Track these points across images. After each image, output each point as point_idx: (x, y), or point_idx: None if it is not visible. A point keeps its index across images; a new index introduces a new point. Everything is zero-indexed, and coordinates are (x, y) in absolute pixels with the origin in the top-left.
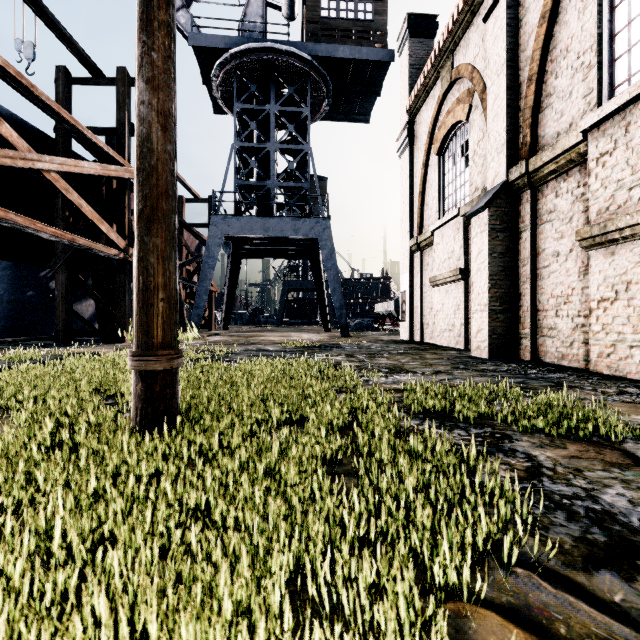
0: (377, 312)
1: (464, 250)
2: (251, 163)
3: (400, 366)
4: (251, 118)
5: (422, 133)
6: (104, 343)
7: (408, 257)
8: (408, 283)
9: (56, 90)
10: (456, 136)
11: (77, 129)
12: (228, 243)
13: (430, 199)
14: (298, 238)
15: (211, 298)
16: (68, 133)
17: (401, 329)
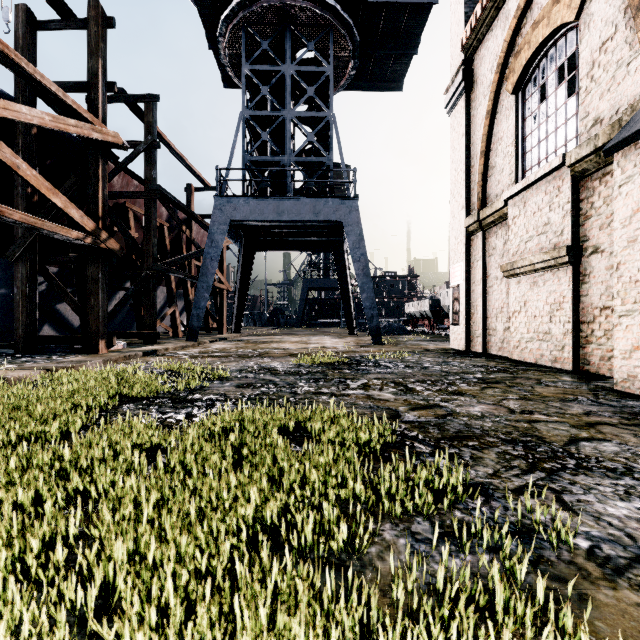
0: (407, 312)
1: (572, 218)
2: (263, 135)
3: (530, 430)
4: (263, 84)
5: (486, 71)
6: (72, 353)
7: (463, 240)
8: (463, 275)
9: (15, 35)
10: (547, 57)
11: (9, 58)
12: (239, 234)
13: (499, 158)
14: (319, 225)
15: (222, 297)
16: (31, 89)
17: (451, 335)
